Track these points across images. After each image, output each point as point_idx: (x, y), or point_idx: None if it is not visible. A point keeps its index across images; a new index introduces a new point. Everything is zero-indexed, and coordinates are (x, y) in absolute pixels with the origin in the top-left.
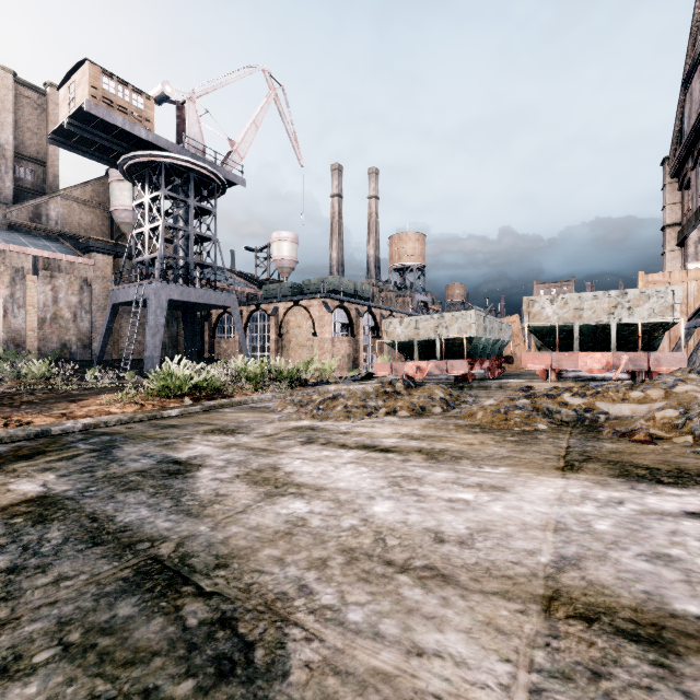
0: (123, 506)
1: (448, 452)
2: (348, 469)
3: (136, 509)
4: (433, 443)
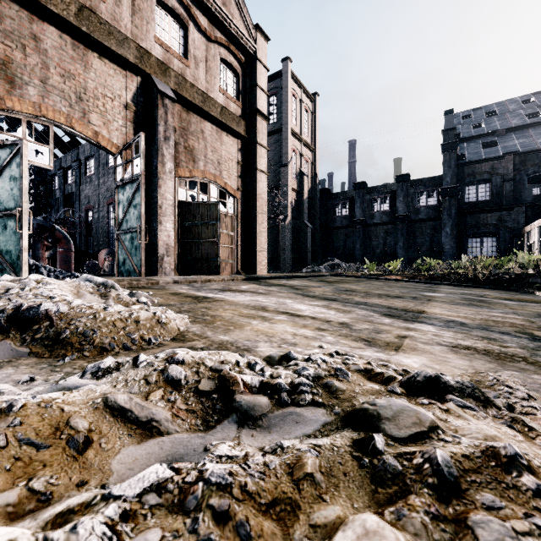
0: (374, 308)
1: (253, 308)
2: (303, 308)
3: (367, 307)
4: (254, 313)
